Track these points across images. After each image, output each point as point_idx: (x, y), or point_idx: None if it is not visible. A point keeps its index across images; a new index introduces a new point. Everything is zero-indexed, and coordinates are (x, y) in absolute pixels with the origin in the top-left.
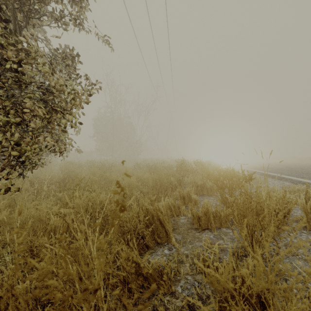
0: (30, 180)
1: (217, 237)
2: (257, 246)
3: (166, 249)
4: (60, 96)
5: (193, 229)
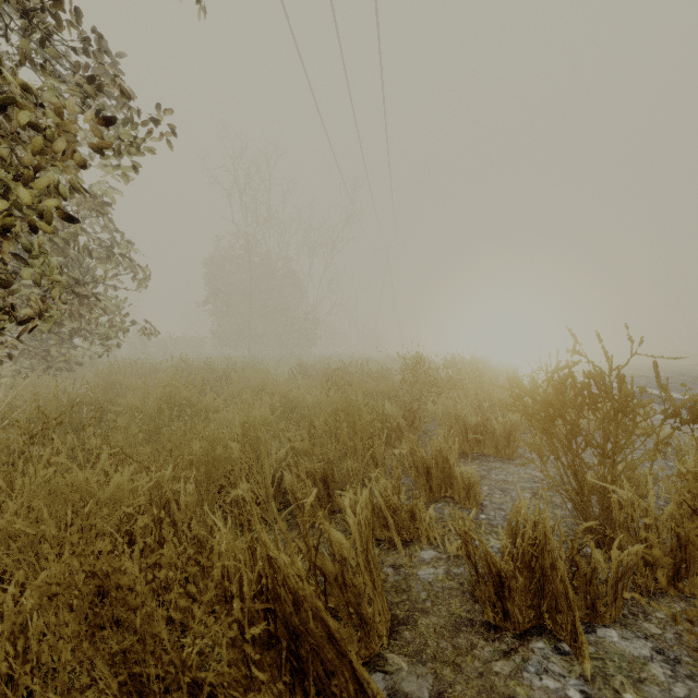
0: None
1: None
2: None
3: None
4: None
5: (477, 628)
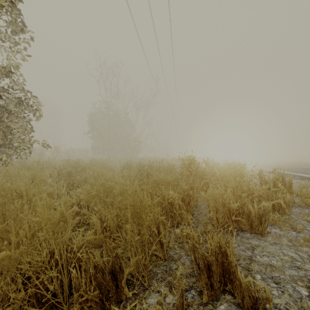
0: None
1: None
2: None
3: None
4: None
5: None
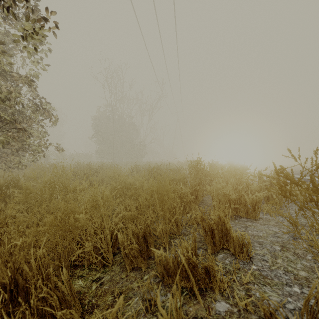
0: None
1: None
2: None
3: None
4: None
5: None
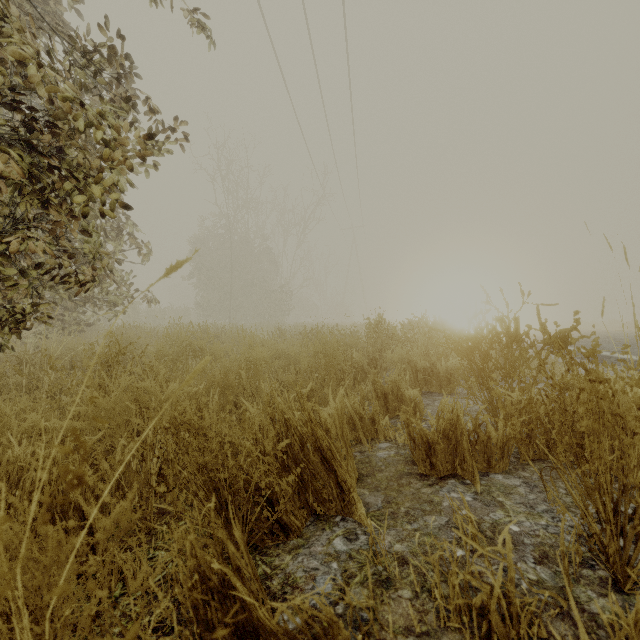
0: (19, 357)
1: (485, 501)
2: (639, 536)
3: (339, 537)
4: (71, 137)
5: (414, 476)
